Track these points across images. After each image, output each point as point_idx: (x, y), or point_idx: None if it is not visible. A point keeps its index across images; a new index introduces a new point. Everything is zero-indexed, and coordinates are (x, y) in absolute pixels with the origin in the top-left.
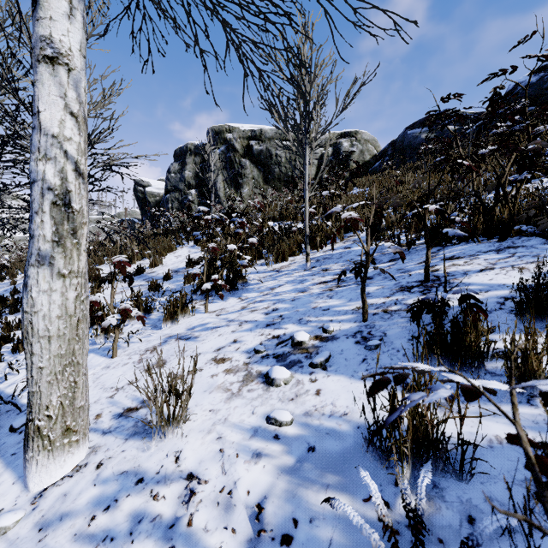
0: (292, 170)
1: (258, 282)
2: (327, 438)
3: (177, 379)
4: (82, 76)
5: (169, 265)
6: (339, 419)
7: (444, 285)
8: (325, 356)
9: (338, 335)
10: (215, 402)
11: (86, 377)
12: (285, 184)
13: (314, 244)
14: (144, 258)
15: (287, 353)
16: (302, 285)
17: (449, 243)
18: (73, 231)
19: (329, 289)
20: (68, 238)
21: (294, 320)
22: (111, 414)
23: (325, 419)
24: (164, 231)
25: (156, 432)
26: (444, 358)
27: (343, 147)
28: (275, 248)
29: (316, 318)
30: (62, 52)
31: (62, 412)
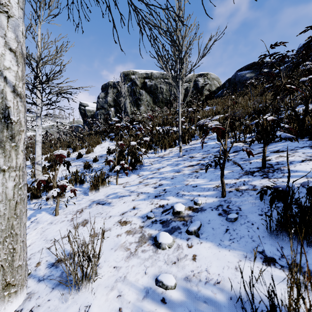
0: (169, 96)
1: (149, 165)
2: (205, 308)
3: (94, 237)
4: (20, 23)
5: (97, 152)
6: (213, 287)
7: (288, 176)
8: (198, 225)
9: (205, 207)
10: (118, 259)
11: (24, 243)
12: (165, 104)
13: (184, 140)
14: (83, 148)
15: (169, 220)
16: (177, 167)
17: (273, 141)
18: (11, 137)
19: (195, 171)
20: (7, 142)
21: (173, 193)
22: (47, 263)
23: (202, 285)
24: (95, 132)
25: (71, 289)
26: (295, 236)
27: (199, 82)
28: (160, 143)
29: (188, 192)
30: (2, 3)
31: (3, 272)
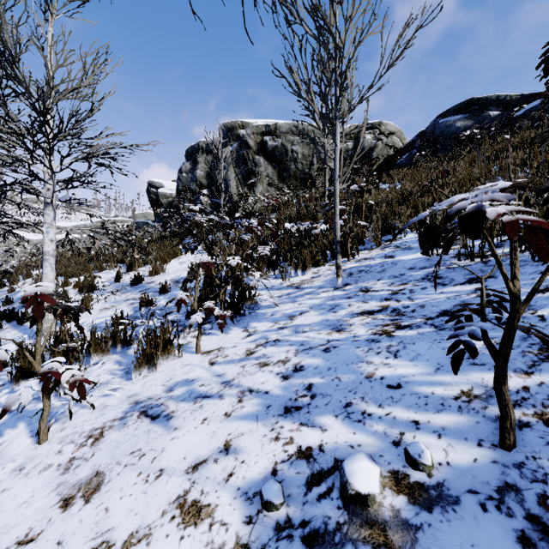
0: (309, 167)
1: (271, 305)
2: None
3: None
4: None
5: (171, 273)
6: None
7: None
8: None
9: (452, 486)
10: None
11: None
12: (302, 182)
13: (343, 251)
14: (146, 264)
15: (334, 530)
16: (335, 315)
17: None
18: None
19: (384, 332)
20: None
21: (335, 406)
22: None
23: None
24: (172, 234)
25: None
26: None
27: (365, 140)
28: (293, 257)
29: (379, 407)
30: None
31: None
